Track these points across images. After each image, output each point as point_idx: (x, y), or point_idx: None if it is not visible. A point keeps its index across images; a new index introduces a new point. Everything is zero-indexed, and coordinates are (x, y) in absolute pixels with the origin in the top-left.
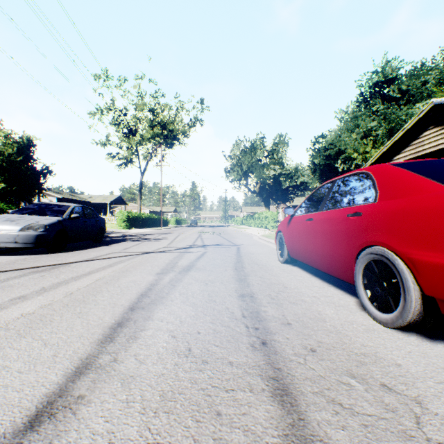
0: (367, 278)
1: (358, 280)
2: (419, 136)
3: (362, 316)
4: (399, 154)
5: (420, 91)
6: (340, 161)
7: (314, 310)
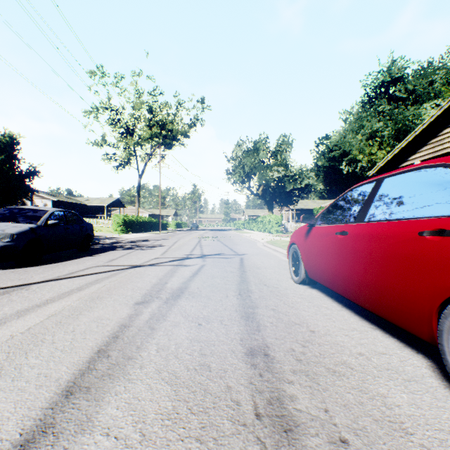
0: None
1: (448, 344)
2: (438, 134)
3: None
4: (415, 154)
5: (426, 91)
6: (345, 163)
7: (374, 393)
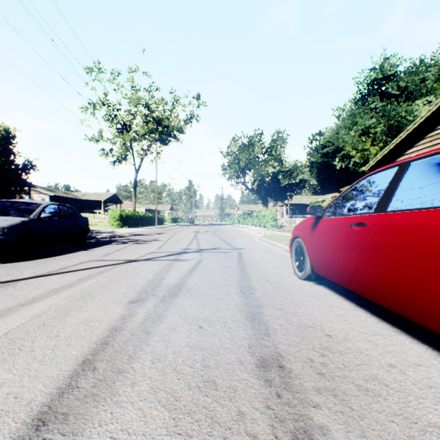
0: None
1: None
2: (436, 127)
3: None
4: (412, 148)
5: (418, 88)
6: (338, 159)
7: (424, 422)
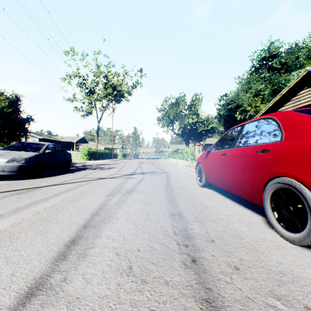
0: (274, 202)
1: (266, 204)
2: (297, 94)
3: (271, 233)
4: (282, 107)
5: (294, 63)
6: (238, 112)
7: (231, 228)
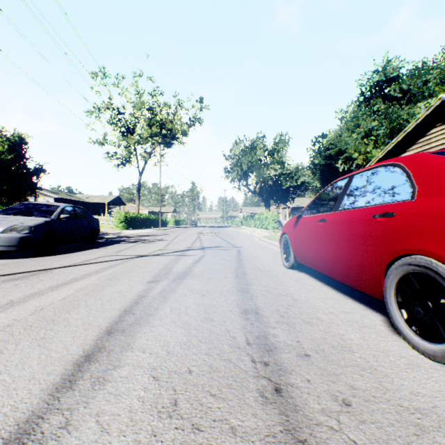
0: (402, 295)
1: (389, 296)
2: (426, 133)
3: (397, 343)
4: (404, 152)
5: (421, 90)
6: (341, 161)
7: (335, 333)
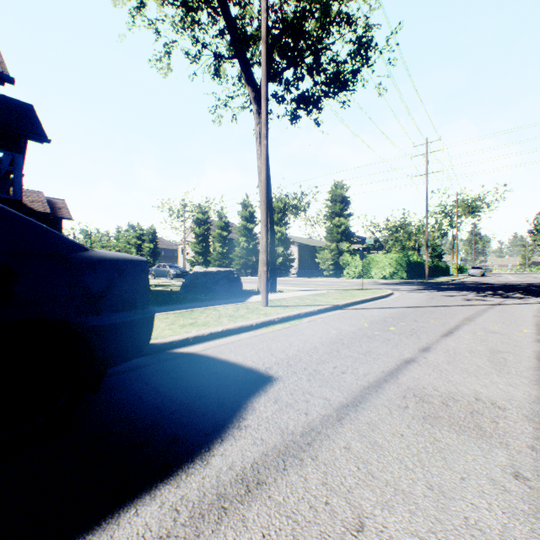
0: None
1: None
2: None
3: None
4: None
5: None
6: None
7: None
